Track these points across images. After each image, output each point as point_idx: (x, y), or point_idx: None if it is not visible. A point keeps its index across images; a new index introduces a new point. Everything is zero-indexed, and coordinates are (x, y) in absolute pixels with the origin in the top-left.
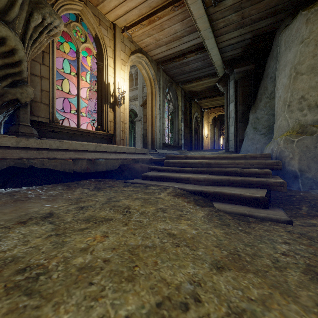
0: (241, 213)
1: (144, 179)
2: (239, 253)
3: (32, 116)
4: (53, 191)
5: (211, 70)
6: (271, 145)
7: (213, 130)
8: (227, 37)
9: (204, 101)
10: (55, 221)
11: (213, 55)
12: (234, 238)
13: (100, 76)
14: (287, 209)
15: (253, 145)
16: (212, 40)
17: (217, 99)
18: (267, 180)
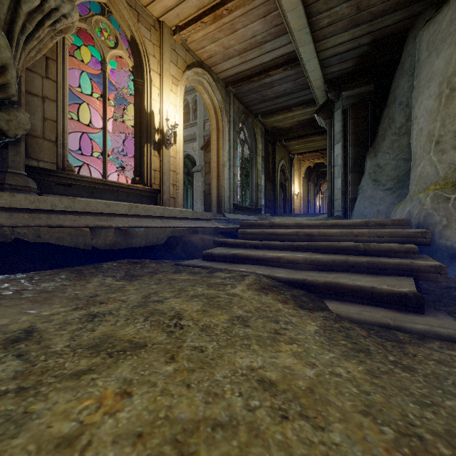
0: (381, 323)
1: (207, 260)
2: (417, 430)
3: (29, 159)
4: (50, 283)
5: (307, 95)
6: (406, 205)
7: (307, 186)
8: (333, 42)
9: (295, 142)
10: (29, 352)
11: (310, 71)
12: (390, 385)
13: (138, 101)
14: (455, 314)
15: (373, 207)
16: (310, 47)
17: (314, 139)
18: (412, 263)
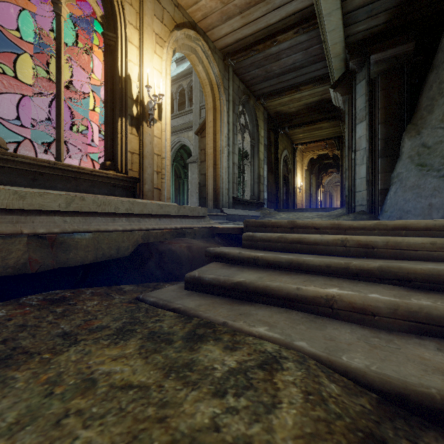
0: None
1: (193, 289)
2: None
3: None
4: None
5: (318, 70)
6: None
7: (309, 179)
8: None
9: (299, 130)
10: None
11: (330, 30)
12: None
13: (110, 62)
14: None
15: (421, 200)
16: None
17: (321, 126)
18: None
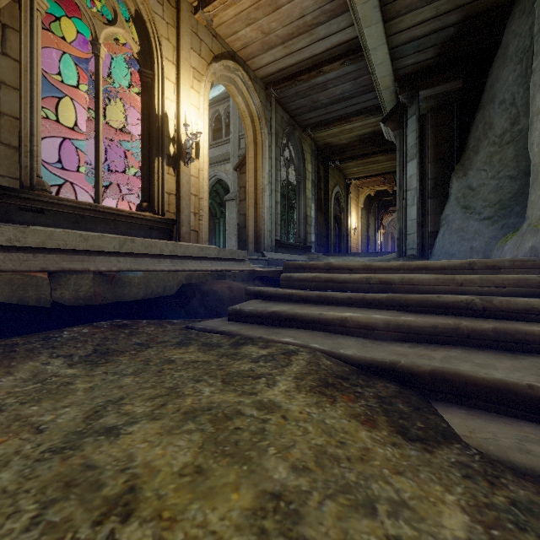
0: None
1: (235, 320)
2: None
3: None
4: None
5: (370, 100)
6: (525, 239)
7: (366, 219)
8: (410, 21)
9: (353, 164)
10: None
11: (377, 64)
12: None
13: (146, 99)
14: None
15: (464, 243)
16: (378, 29)
17: (377, 160)
18: None
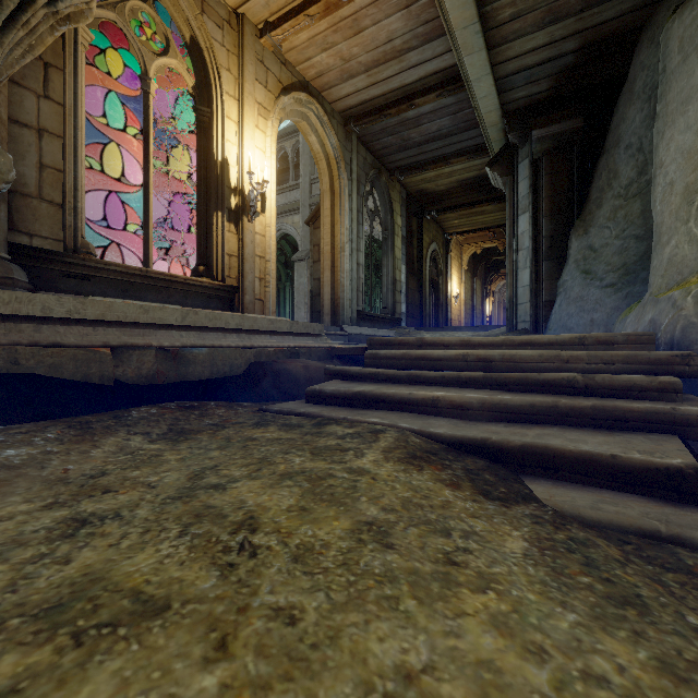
0: (642, 528)
1: (314, 402)
2: None
3: (14, 233)
4: (21, 448)
5: (473, 138)
6: (646, 311)
7: (471, 284)
8: (519, 48)
9: (453, 215)
10: None
11: (481, 97)
12: None
13: (203, 143)
14: None
15: (583, 315)
16: (481, 57)
17: (483, 210)
18: (675, 409)
